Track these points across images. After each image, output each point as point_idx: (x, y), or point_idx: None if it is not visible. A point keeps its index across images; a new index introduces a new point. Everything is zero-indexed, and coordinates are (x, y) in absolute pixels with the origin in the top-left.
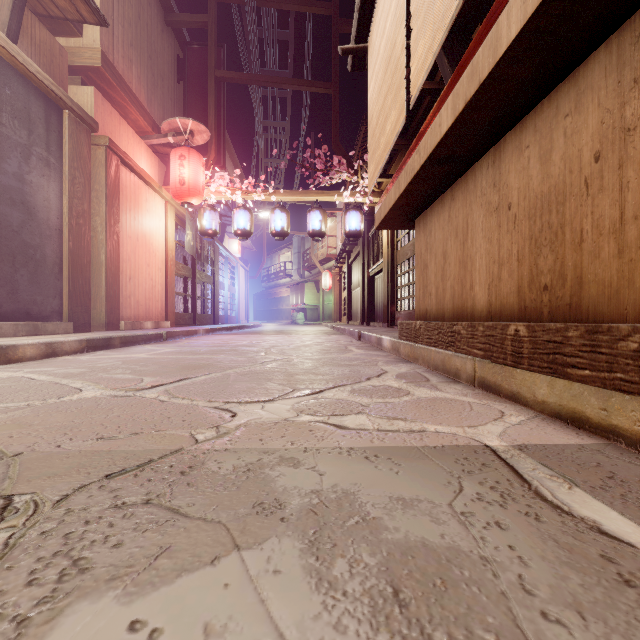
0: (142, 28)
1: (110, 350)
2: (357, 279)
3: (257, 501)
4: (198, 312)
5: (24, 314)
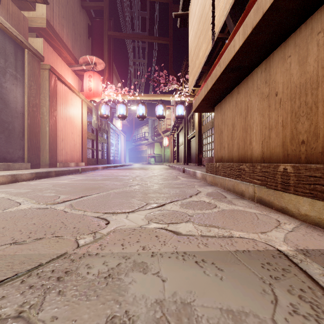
0: (69, 9)
1: (49, 178)
2: (181, 141)
3: (110, 314)
4: (99, 158)
5: (2, 159)
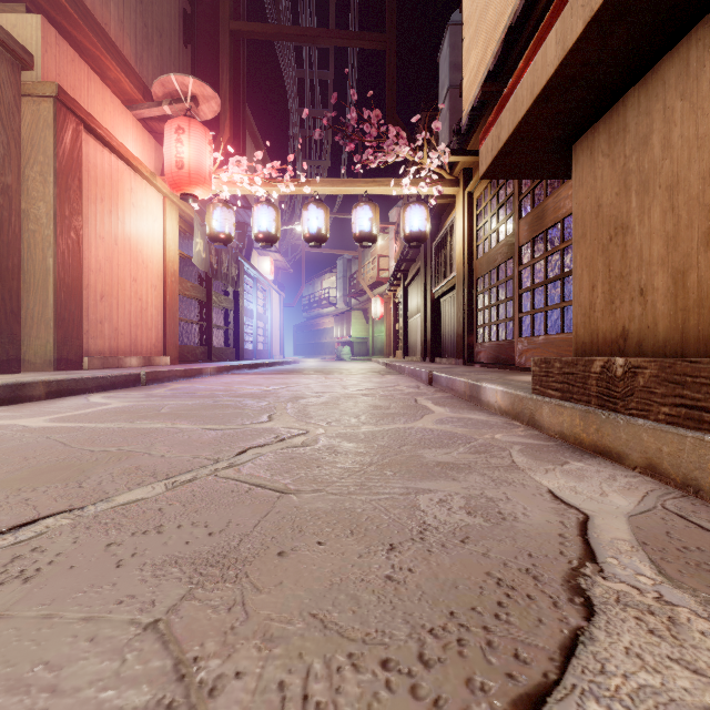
0: None
1: (15, 406)
2: (416, 304)
3: None
4: (218, 345)
5: None
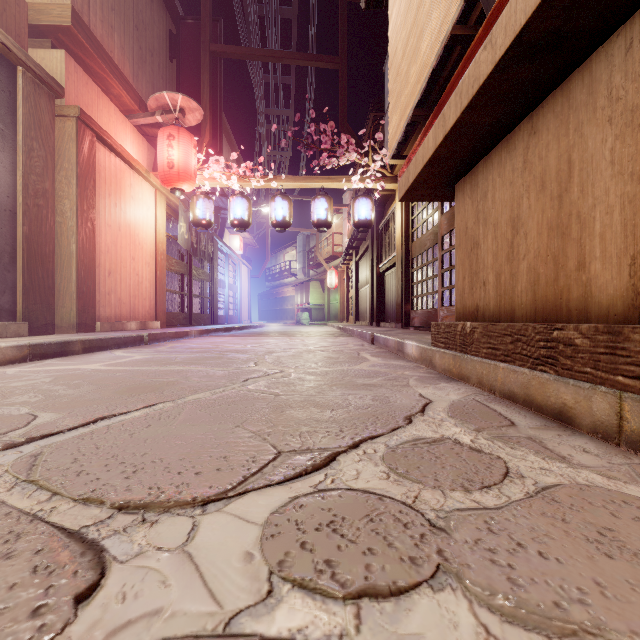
0: None
1: (65, 358)
2: (365, 276)
3: None
4: (196, 312)
5: None
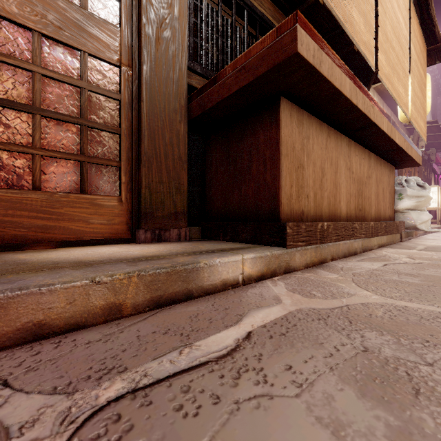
0: None
1: None
2: None
3: None
4: None
5: None
